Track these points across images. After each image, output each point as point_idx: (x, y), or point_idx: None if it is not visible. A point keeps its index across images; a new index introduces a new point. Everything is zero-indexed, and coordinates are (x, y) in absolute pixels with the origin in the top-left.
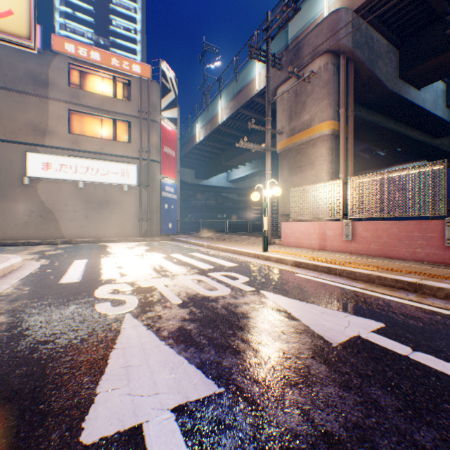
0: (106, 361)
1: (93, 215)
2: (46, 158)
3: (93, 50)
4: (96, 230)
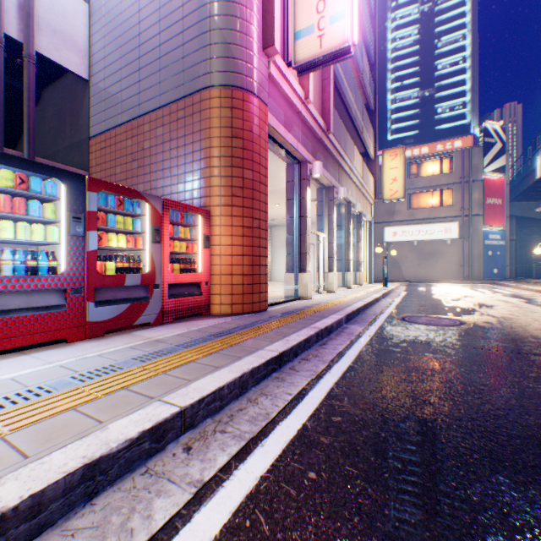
0: (435, 295)
1: (422, 263)
2: (393, 229)
3: (422, 147)
4: (424, 274)
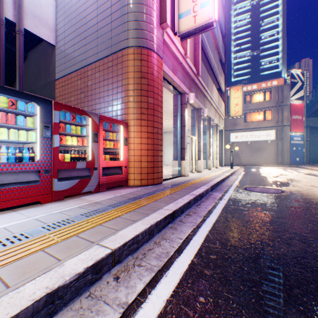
0: (262, 174)
1: (253, 155)
2: (235, 134)
3: (253, 85)
4: (254, 161)
